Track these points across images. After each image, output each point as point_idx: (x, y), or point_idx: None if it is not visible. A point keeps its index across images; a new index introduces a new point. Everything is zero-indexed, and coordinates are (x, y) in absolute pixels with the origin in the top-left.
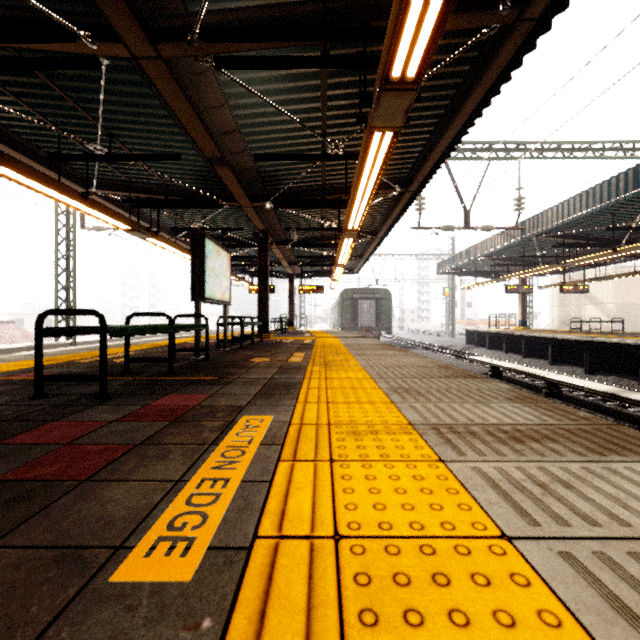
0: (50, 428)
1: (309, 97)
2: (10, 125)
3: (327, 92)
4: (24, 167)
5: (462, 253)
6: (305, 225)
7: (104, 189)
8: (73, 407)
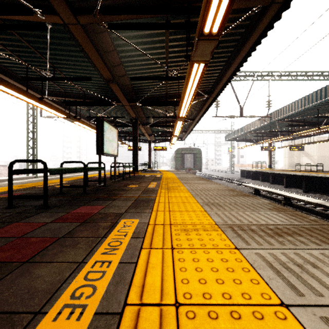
0: (12, 227)
1: (159, 46)
2: (1, 62)
3: (168, 43)
4: (7, 83)
5: (238, 130)
6: (157, 115)
7: (51, 96)
8: (28, 214)
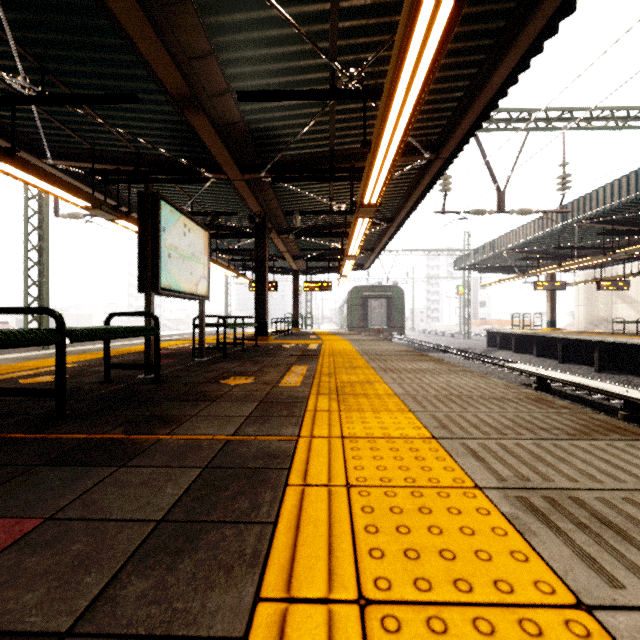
0: None
1: None
2: None
3: None
4: None
5: (485, 246)
6: (310, 210)
7: (63, 159)
8: None
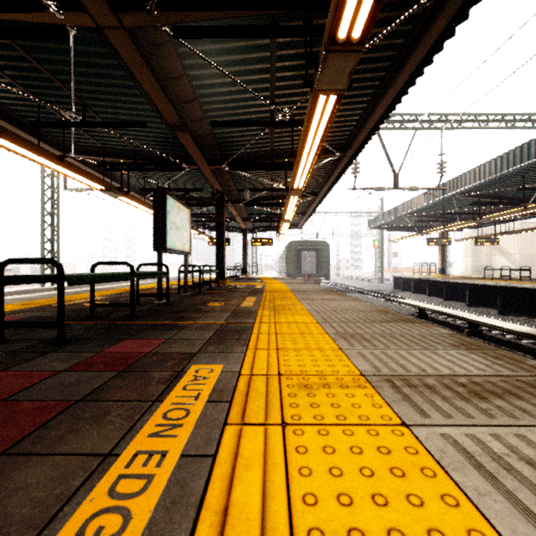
0: None
1: (259, 68)
2: None
3: (276, 64)
4: (4, 131)
5: (390, 211)
6: (256, 186)
7: (81, 154)
8: (28, 354)
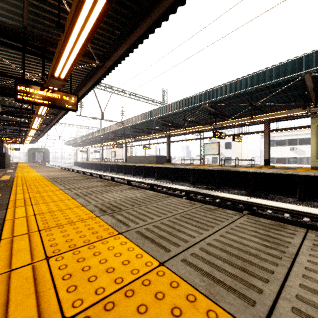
0: None
1: None
2: None
3: None
4: None
5: (68, 141)
6: None
7: None
8: None
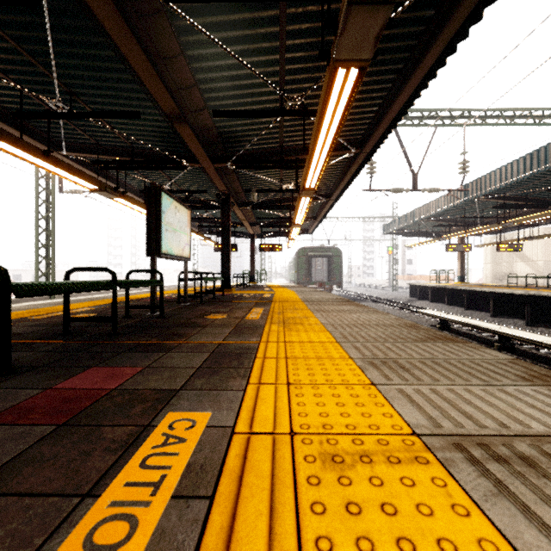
0: None
1: (267, 47)
2: None
3: (286, 41)
4: None
5: (407, 215)
6: (264, 188)
7: (74, 152)
8: None
